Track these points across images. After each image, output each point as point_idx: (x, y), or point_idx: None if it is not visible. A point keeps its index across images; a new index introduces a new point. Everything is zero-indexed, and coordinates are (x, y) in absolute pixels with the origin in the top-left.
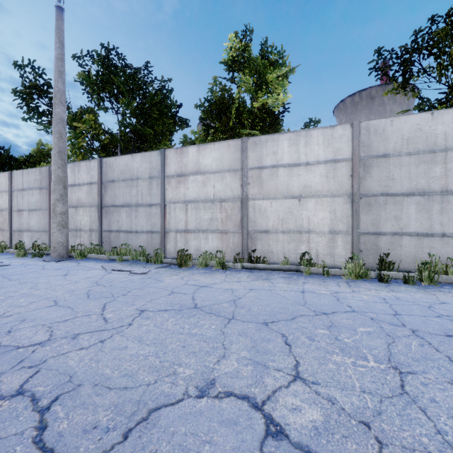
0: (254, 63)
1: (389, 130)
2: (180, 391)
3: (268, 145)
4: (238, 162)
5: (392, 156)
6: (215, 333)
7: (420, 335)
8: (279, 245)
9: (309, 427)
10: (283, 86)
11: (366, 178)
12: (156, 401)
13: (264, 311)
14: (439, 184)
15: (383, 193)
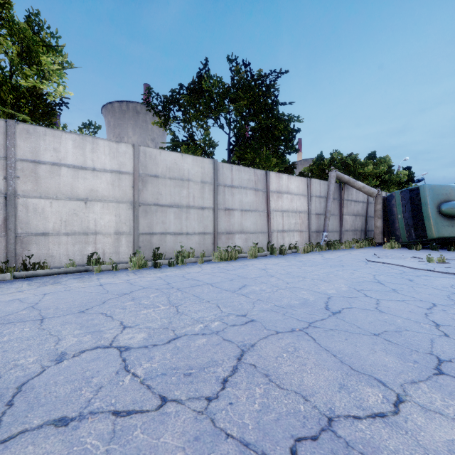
0: (20, 31)
1: (159, 158)
2: (37, 368)
3: (47, 139)
4: (0, 148)
5: (161, 177)
6: (34, 331)
7: (181, 289)
8: (62, 248)
9: (142, 339)
10: (61, 77)
11: (144, 190)
12: (18, 382)
13: (74, 305)
14: (186, 201)
15: (155, 204)
